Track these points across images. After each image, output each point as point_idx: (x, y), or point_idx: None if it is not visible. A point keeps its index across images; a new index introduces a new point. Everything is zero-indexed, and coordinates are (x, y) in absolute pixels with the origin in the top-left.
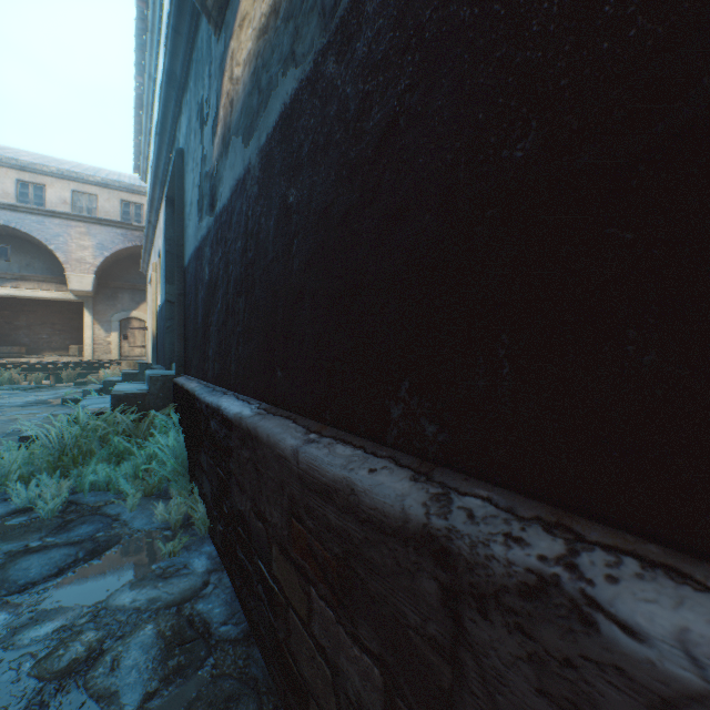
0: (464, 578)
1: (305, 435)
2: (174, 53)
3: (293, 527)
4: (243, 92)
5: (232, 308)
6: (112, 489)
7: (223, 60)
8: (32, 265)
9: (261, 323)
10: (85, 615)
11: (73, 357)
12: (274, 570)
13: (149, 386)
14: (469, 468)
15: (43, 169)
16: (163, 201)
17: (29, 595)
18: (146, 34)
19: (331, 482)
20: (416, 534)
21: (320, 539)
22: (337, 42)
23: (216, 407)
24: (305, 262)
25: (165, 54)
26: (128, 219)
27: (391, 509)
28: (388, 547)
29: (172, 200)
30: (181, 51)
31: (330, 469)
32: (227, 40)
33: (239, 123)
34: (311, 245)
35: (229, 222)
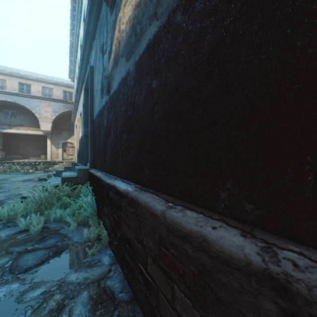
0: (302, 308)
1: (166, 203)
2: (89, 23)
3: (161, 251)
4: (126, 36)
5: (119, 139)
6: (63, 221)
7: (115, 22)
8: (25, 119)
9: (135, 146)
10: (55, 285)
11: (42, 160)
12: (149, 270)
13: (77, 173)
14: (279, 231)
15: (30, 77)
16: (82, 90)
17: (28, 274)
18: (75, 16)
19: (188, 232)
20: (257, 272)
21: (180, 261)
22: (183, 4)
23: (113, 185)
24: (162, 116)
25: (85, 23)
26: (66, 99)
27: (235, 254)
28: (234, 275)
29: (87, 89)
30: (92, 21)
31: (187, 225)
32: (117, 13)
33: (123, 51)
34: (166, 108)
35: (117, 98)
